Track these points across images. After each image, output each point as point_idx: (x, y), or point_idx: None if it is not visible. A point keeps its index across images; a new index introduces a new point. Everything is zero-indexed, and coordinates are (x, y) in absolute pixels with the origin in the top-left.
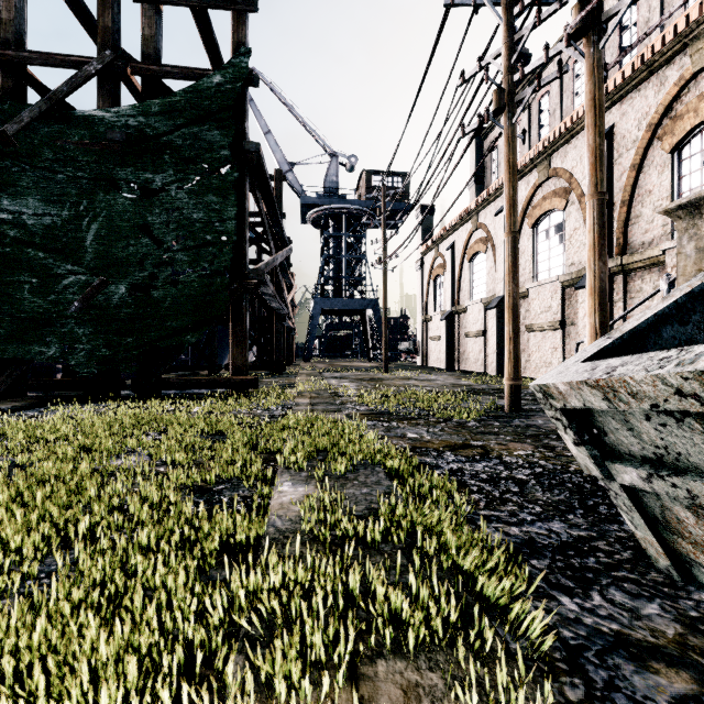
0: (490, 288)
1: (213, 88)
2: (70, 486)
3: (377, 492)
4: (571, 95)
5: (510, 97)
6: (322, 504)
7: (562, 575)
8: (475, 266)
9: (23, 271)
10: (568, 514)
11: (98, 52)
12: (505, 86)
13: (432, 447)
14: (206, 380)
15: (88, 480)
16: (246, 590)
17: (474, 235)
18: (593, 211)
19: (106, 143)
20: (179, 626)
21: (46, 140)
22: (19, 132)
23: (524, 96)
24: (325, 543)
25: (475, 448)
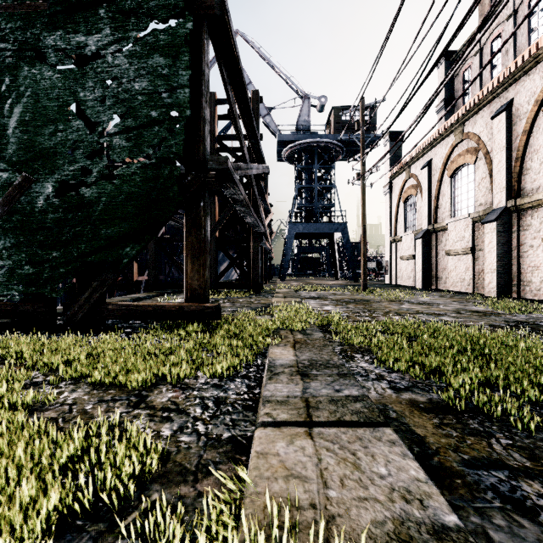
0: (480, 201)
1: None
2: None
3: None
4: None
5: None
6: None
7: None
8: (458, 181)
9: None
10: None
11: None
12: None
13: None
14: (152, 306)
15: None
16: None
17: (457, 148)
18: None
19: (31, 2)
20: None
21: None
22: None
23: None
24: None
25: None
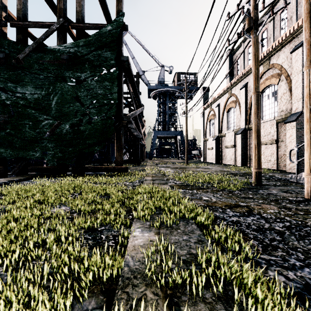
0: (237, 124)
1: (107, 32)
2: (22, 226)
3: (197, 246)
4: (279, 29)
5: (255, 21)
6: (159, 247)
7: None
8: (230, 114)
9: (26, 119)
10: None
11: (57, 19)
12: (252, 16)
13: (218, 205)
14: (104, 167)
15: (33, 222)
16: None
17: (229, 100)
18: (309, 75)
19: (60, 60)
20: None
21: (35, 60)
22: (24, 57)
23: (263, 20)
24: (161, 286)
25: (243, 207)
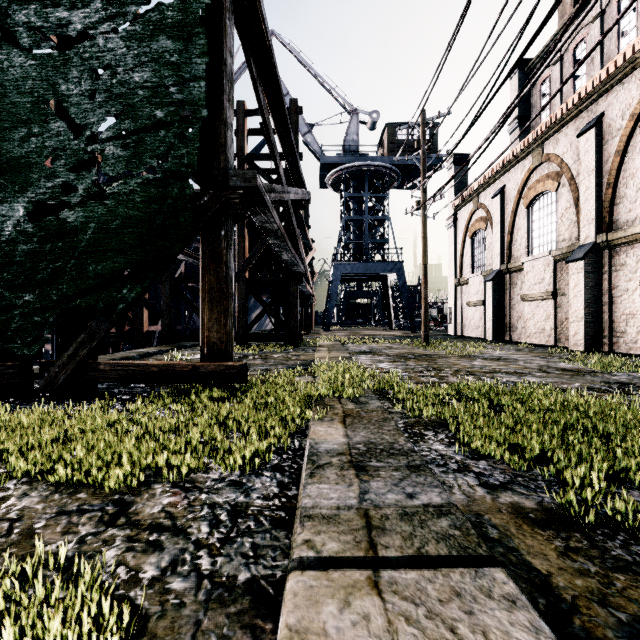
0: (563, 236)
1: None
2: None
3: None
4: None
5: None
6: None
7: None
8: (536, 212)
9: None
10: None
11: None
12: None
13: None
14: (157, 366)
15: None
16: None
17: (536, 173)
18: None
19: None
20: None
21: None
22: None
23: None
24: None
25: None
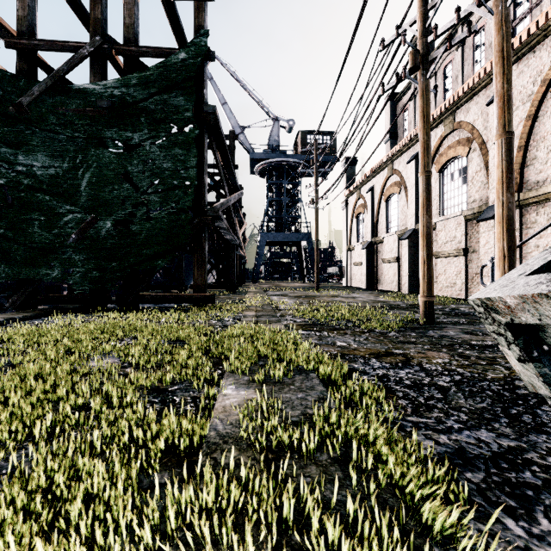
0: (403, 223)
1: (179, 63)
2: (47, 385)
3: (312, 400)
4: (471, 62)
5: (424, 57)
6: (261, 408)
7: (501, 492)
8: (390, 205)
9: (34, 211)
10: (493, 422)
11: (90, 38)
12: (420, 48)
13: (359, 354)
14: (173, 296)
15: (63, 379)
16: (178, 506)
17: (390, 180)
18: (501, 149)
19: (96, 109)
20: (110, 542)
21: (51, 108)
22: (31, 103)
23: (436, 55)
24: (261, 450)
25: (397, 355)
